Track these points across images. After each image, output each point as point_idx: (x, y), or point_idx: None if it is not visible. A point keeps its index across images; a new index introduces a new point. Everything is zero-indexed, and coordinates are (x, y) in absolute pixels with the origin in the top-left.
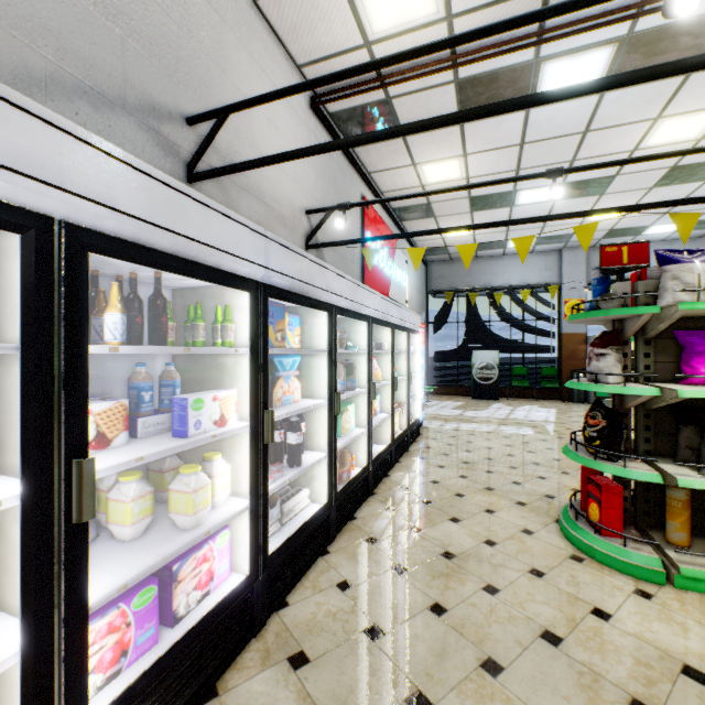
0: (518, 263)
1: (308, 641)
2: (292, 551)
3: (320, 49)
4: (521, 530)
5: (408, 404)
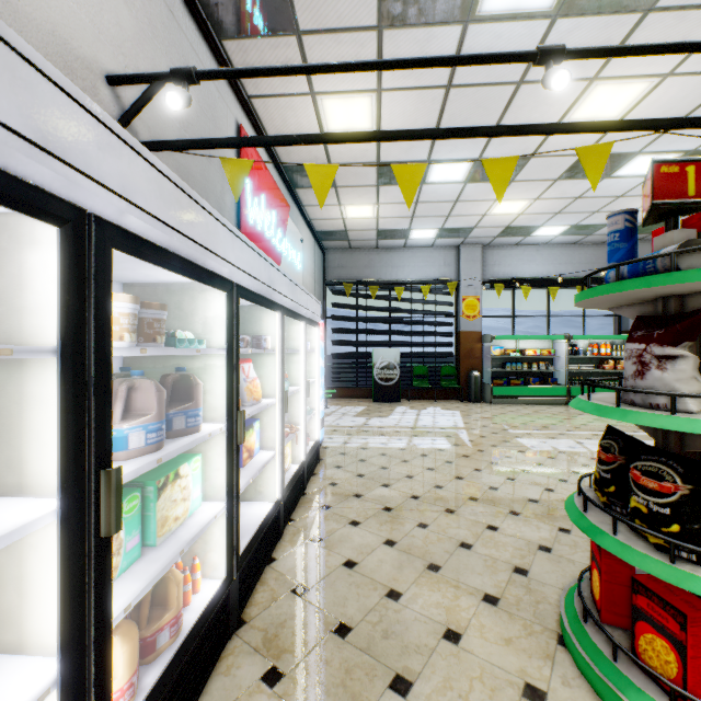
0: (418, 257)
1: None
2: None
3: None
4: (523, 691)
5: (304, 426)
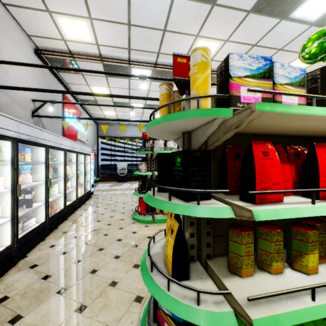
0: (135, 128)
1: (38, 261)
2: (29, 238)
3: (40, 33)
4: (120, 219)
5: (85, 184)
